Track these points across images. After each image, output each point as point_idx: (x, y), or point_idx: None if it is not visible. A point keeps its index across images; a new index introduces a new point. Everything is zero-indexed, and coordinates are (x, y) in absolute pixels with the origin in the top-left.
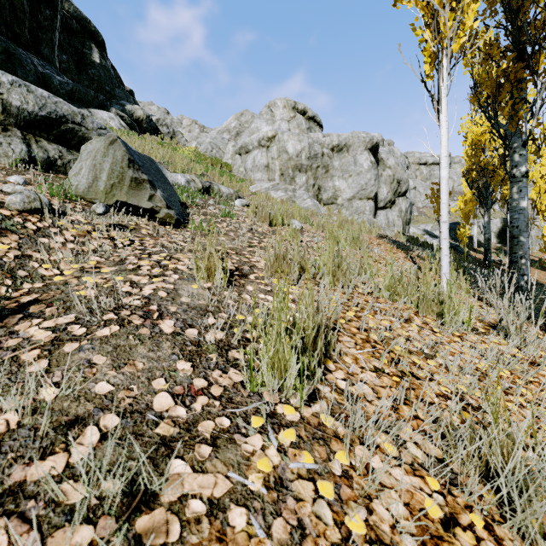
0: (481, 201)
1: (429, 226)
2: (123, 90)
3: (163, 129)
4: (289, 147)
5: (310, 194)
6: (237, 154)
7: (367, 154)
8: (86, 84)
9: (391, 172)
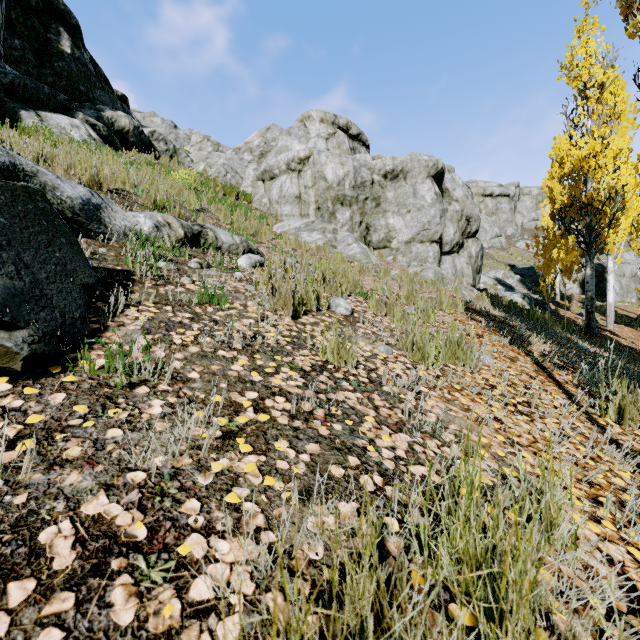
0: (582, 248)
1: (500, 273)
2: (107, 93)
3: (159, 145)
4: (328, 171)
5: (355, 235)
6: (259, 181)
7: (430, 183)
8: (50, 80)
9: (458, 207)
